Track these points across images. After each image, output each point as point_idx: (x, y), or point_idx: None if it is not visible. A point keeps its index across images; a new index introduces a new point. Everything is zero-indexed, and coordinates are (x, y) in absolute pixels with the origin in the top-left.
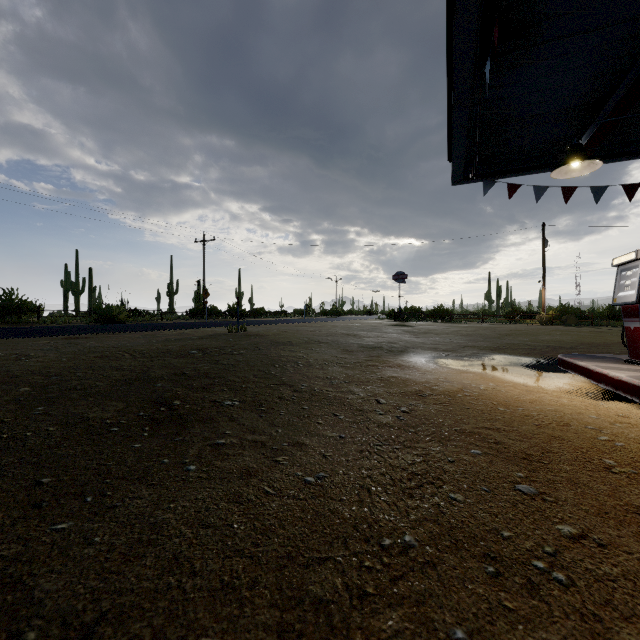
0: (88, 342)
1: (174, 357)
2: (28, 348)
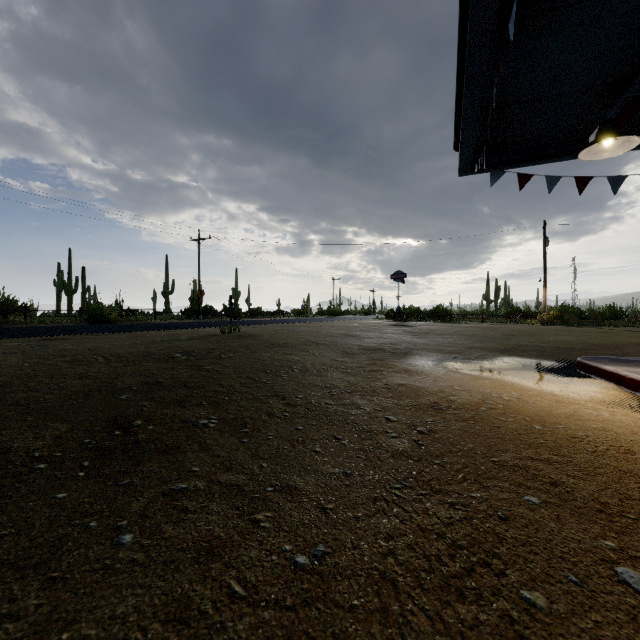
0: (62, 344)
1: (154, 361)
2: None
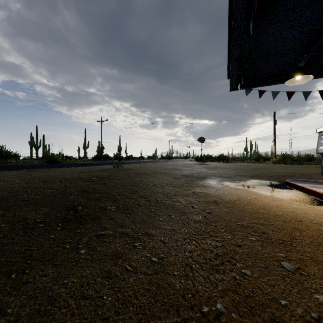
0: (37, 173)
1: (82, 181)
2: (4, 176)
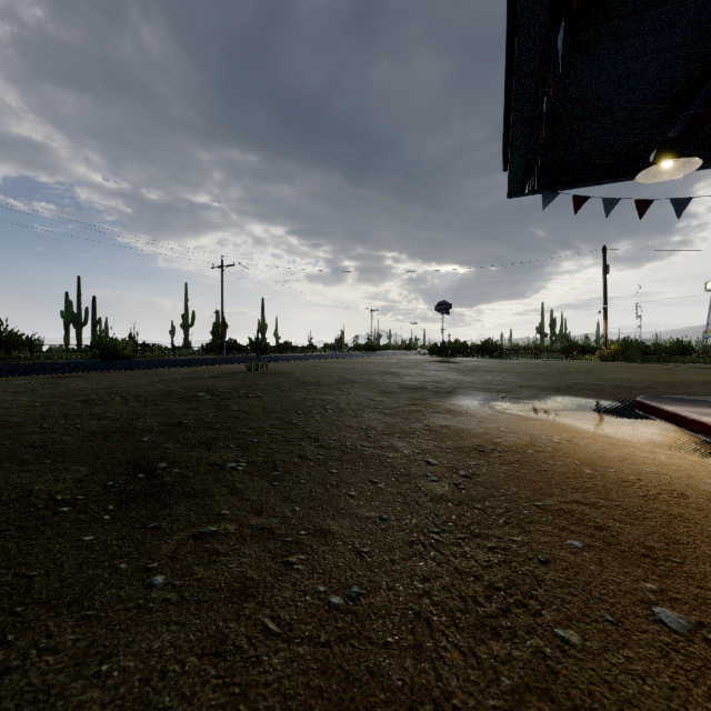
0: (74, 382)
1: (175, 401)
2: None
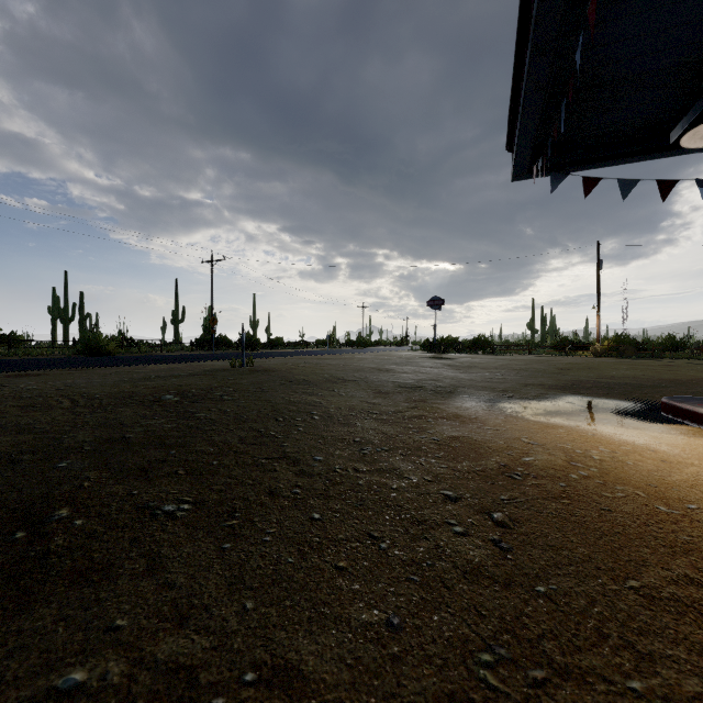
0: (25, 382)
1: (134, 405)
2: None
